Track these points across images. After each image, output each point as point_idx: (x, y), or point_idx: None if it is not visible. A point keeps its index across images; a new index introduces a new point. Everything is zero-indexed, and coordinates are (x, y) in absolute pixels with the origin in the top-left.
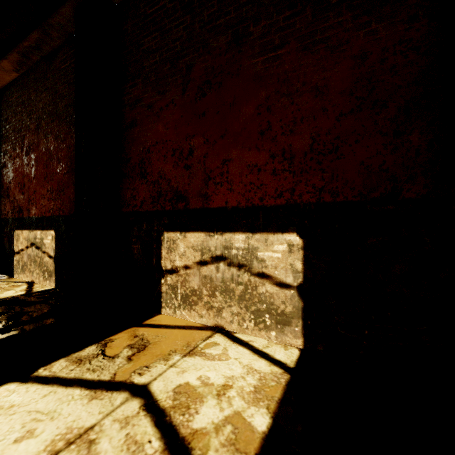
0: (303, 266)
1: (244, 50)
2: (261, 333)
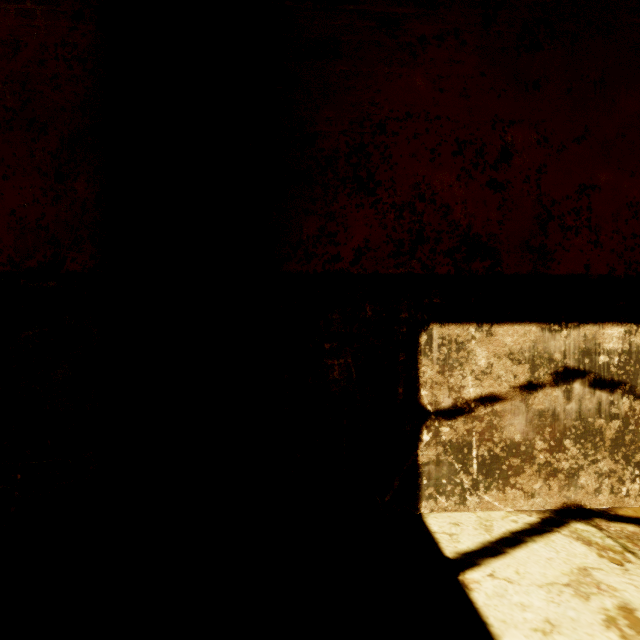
0: None
1: None
2: None
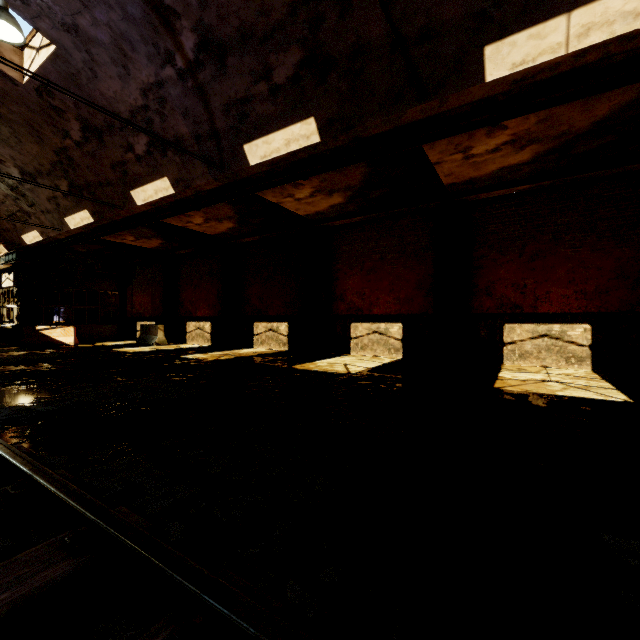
0: (591, 337)
1: (559, 245)
2: (569, 366)
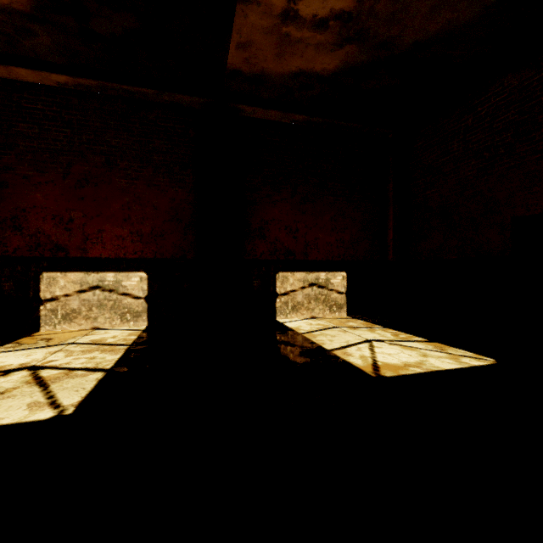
0: (148, 287)
1: (114, 172)
2: (125, 325)
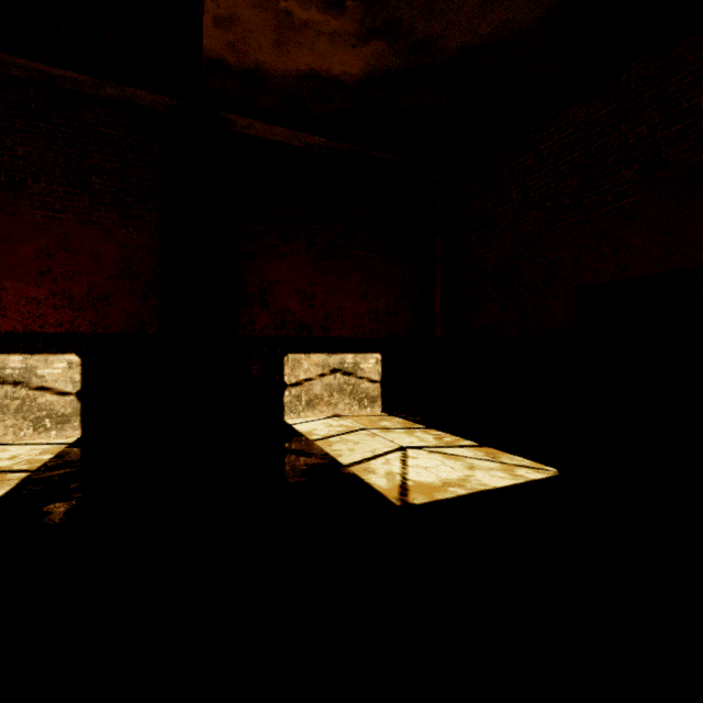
0: (81, 377)
1: (21, 198)
2: (42, 436)
